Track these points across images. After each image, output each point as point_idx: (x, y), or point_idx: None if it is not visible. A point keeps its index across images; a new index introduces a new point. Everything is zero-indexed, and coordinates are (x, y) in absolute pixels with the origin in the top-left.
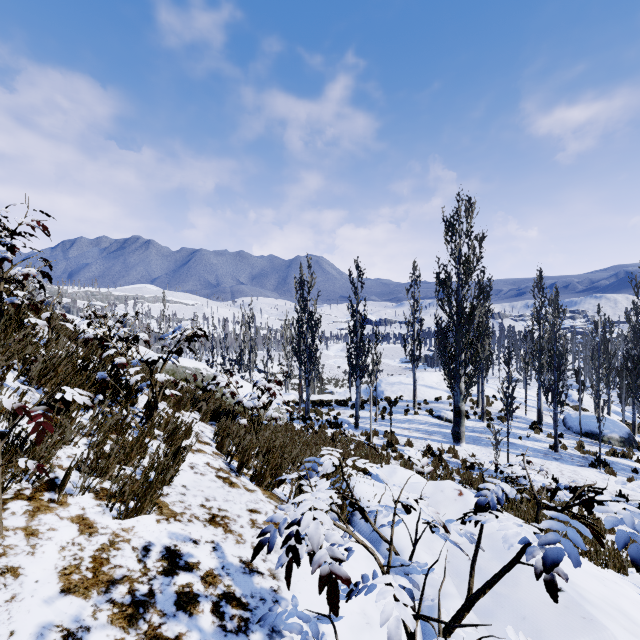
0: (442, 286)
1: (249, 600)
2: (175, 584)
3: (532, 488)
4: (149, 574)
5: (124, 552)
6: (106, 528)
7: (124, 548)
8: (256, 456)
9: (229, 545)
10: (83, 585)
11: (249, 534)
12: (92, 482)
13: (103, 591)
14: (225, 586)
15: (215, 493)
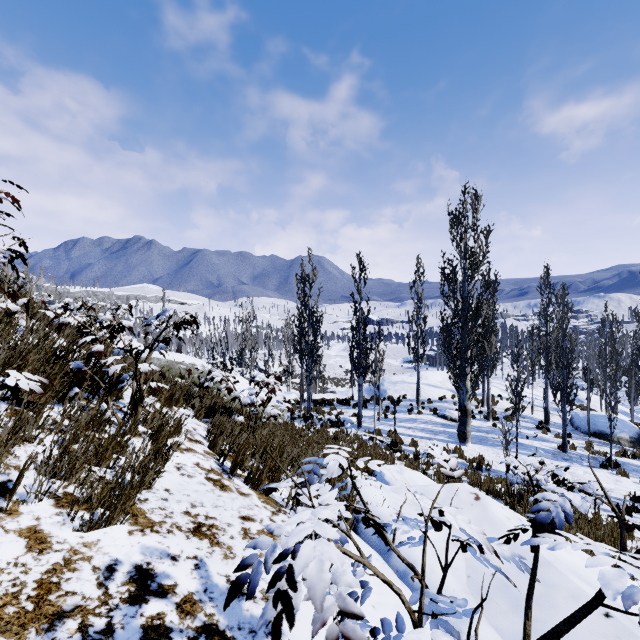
0: (447, 281)
1: (235, 633)
2: (142, 615)
3: (608, 499)
4: (110, 603)
5: (81, 574)
6: (63, 543)
7: (82, 568)
8: (252, 456)
9: (215, 561)
10: (18, 621)
11: (240, 546)
12: (51, 486)
13: (44, 629)
14: (206, 615)
15: (203, 498)
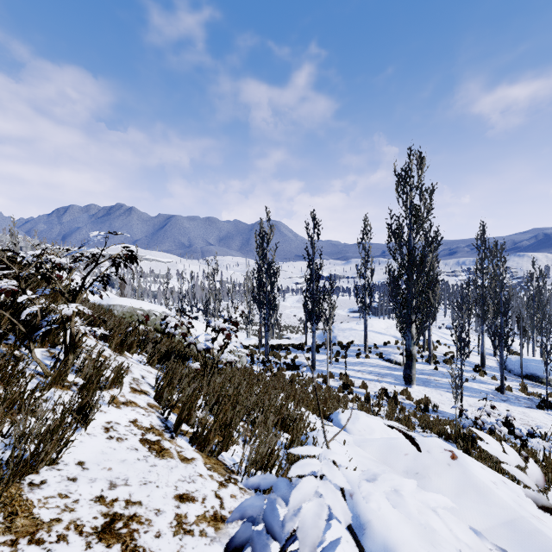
0: (394, 236)
1: None
2: None
3: None
4: None
5: None
6: None
7: None
8: (204, 407)
9: None
10: None
11: (167, 551)
12: None
13: None
14: None
15: (130, 471)
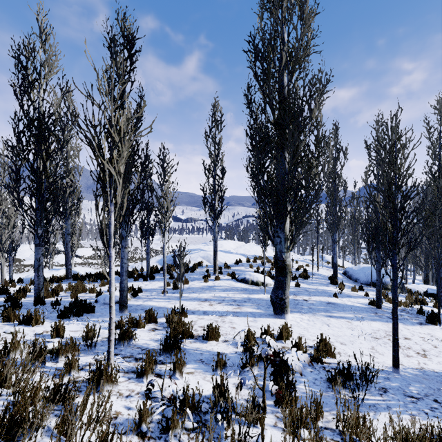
0: (262, 65)
1: None
2: None
3: None
4: None
5: None
6: None
7: None
8: None
9: None
10: None
11: None
12: None
13: None
14: None
15: None
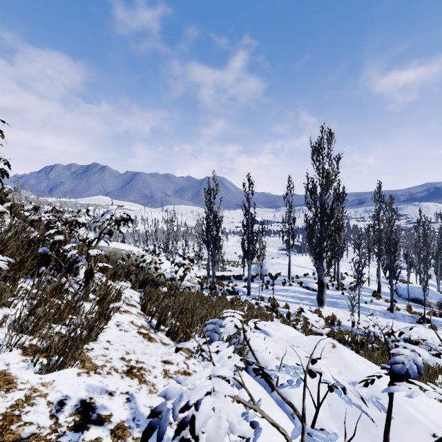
0: (310, 193)
1: None
2: (83, 440)
3: None
4: (59, 430)
5: (38, 408)
6: (26, 383)
7: (39, 403)
8: (172, 316)
9: (142, 395)
10: None
11: (161, 384)
12: (19, 340)
13: None
14: (133, 439)
15: (135, 347)
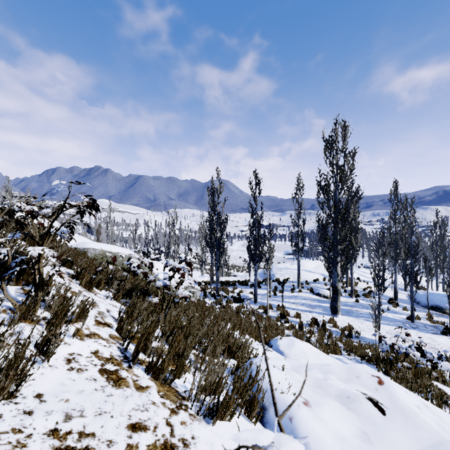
0: (323, 191)
1: None
2: None
3: None
4: None
5: None
6: None
7: None
8: (160, 337)
9: None
10: None
11: None
12: None
13: None
14: None
15: (86, 402)
